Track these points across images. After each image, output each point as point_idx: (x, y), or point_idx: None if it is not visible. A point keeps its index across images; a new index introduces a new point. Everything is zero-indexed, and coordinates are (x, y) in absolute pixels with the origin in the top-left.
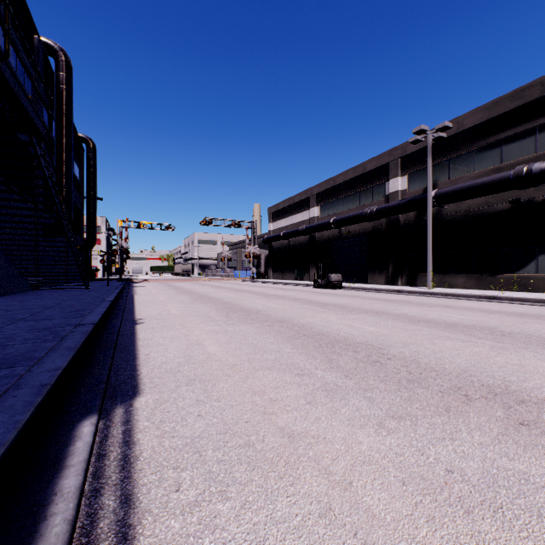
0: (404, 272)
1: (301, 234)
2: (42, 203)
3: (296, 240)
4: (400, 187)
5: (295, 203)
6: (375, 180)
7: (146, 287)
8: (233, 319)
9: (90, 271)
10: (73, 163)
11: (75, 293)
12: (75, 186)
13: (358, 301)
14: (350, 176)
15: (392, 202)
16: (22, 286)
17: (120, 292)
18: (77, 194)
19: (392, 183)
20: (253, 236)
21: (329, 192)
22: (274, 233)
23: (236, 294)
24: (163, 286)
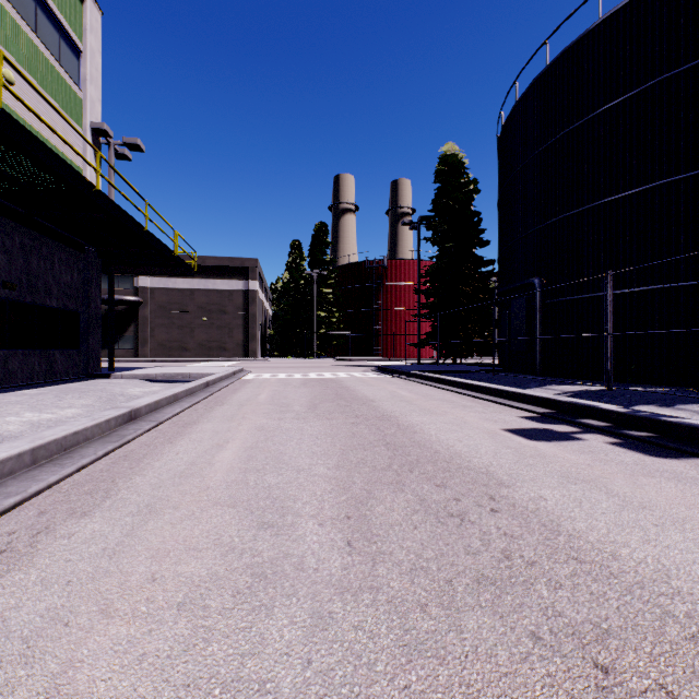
0: None
1: None
2: None
3: None
4: None
5: None
6: None
7: None
8: None
9: None
10: None
11: None
12: None
13: None
14: None
15: None
16: None
17: None
18: None
19: None
20: None
21: None
22: None
23: None
24: None
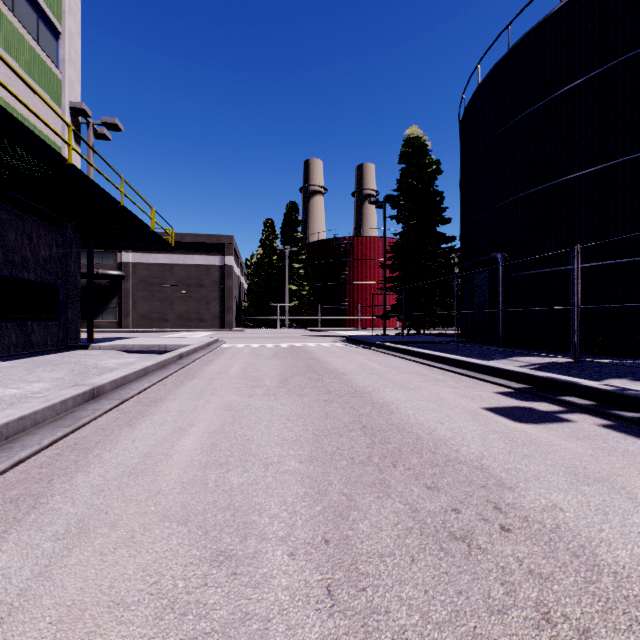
0: None
1: None
2: None
3: None
4: None
5: None
6: None
7: None
8: None
9: None
10: None
11: None
12: None
13: None
14: None
15: None
16: None
17: None
18: None
19: None
20: None
21: None
22: None
23: None
24: None
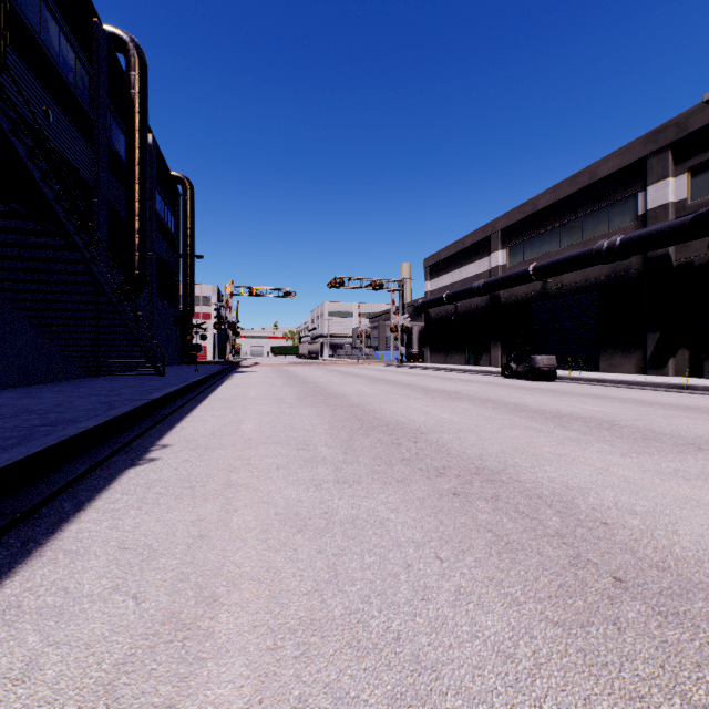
0: (681, 350)
1: (477, 294)
2: (52, 235)
3: (467, 304)
4: (672, 197)
5: (466, 247)
6: (614, 193)
7: (251, 373)
8: (359, 459)
9: (188, 351)
10: (164, 209)
11: (132, 382)
12: (166, 240)
13: (624, 410)
14: (564, 193)
15: (656, 224)
16: (69, 371)
17: (202, 381)
18: (171, 251)
19: (652, 192)
20: (401, 301)
21: (523, 225)
22: (432, 296)
23: (374, 387)
24: (274, 372)
